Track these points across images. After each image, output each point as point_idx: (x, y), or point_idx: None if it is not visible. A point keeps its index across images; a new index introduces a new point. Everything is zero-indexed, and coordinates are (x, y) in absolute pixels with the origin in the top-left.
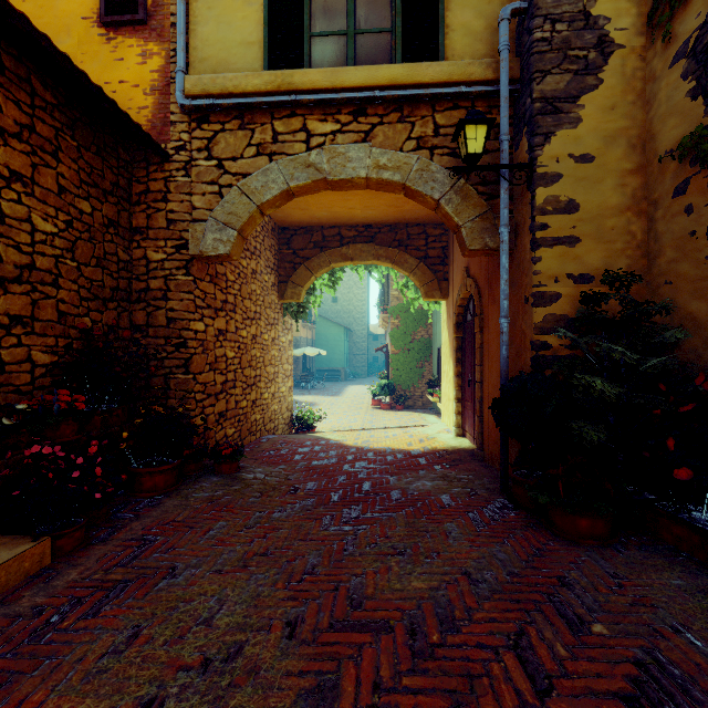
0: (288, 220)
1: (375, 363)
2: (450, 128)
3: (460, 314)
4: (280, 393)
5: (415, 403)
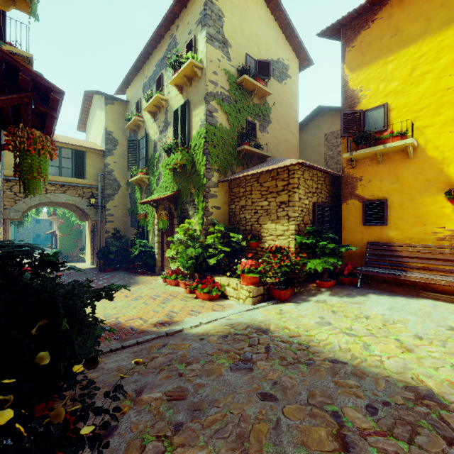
0: None
1: (38, 238)
2: (87, 193)
3: (92, 228)
4: None
5: (73, 259)
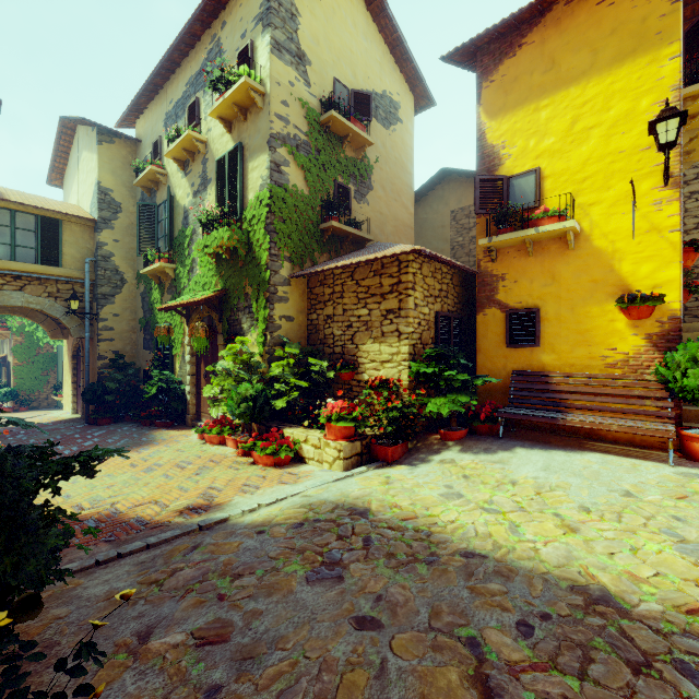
0: None
1: None
2: (65, 291)
3: (76, 351)
4: None
5: (40, 404)
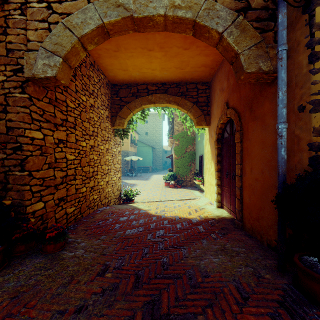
0: (116, 79)
1: (166, 164)
2: None
3: (220, 134)
4: (112, 181)
5: (187, 184)
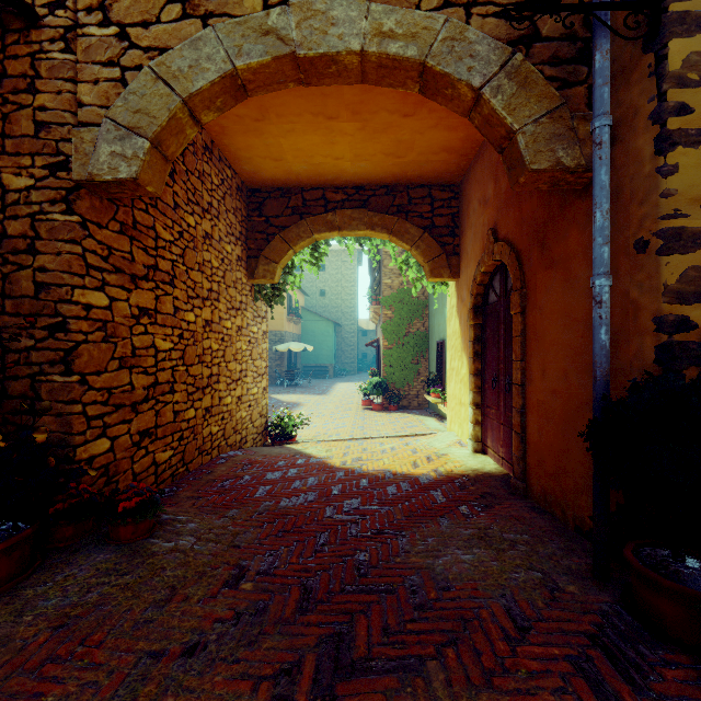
0: (258, 178)
1: (364, 359)
2: None
3: (479, 295)
4: (250, 395)
5: (410, 403)
